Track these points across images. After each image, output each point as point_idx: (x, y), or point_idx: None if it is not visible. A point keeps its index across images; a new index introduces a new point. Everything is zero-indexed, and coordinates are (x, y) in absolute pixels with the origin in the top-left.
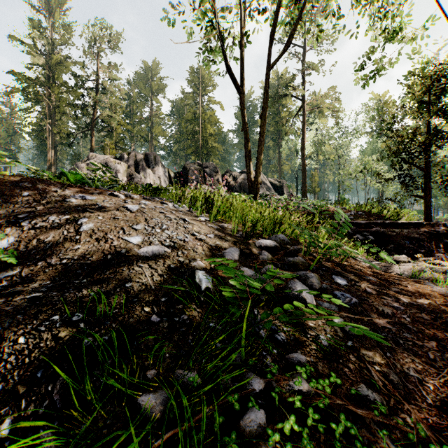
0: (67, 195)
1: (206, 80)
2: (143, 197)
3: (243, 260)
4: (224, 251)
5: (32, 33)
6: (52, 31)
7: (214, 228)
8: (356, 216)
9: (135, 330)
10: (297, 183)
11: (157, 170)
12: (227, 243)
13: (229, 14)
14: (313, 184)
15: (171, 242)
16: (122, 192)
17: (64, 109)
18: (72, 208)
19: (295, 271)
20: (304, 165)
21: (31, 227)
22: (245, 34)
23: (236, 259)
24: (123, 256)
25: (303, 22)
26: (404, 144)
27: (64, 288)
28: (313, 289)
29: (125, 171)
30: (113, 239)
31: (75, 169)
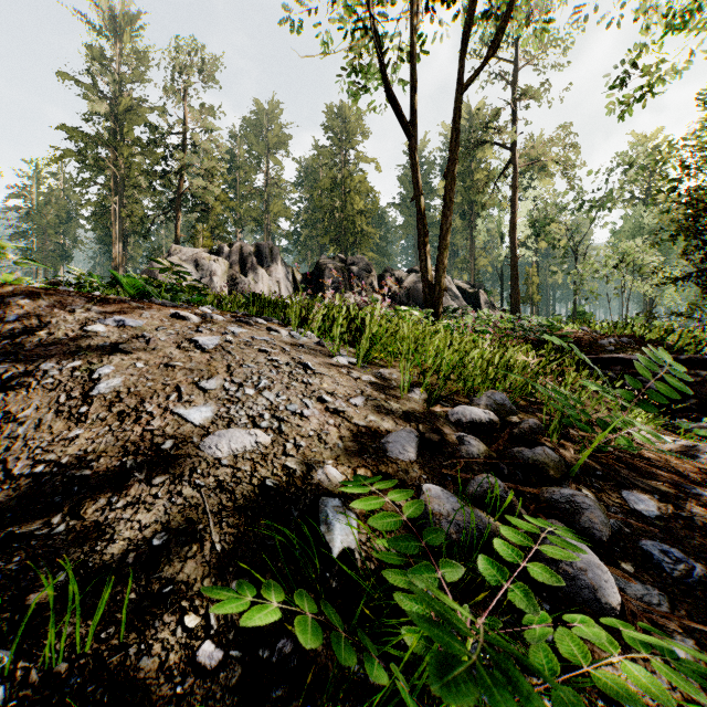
0: (91, 319)
1: (353, 125)
2: (235, 319)
3: (426, 458)
4: (385, 440)
5: (91, 66)
6: (120, 61)
7: (364, 381)
8: (620, 346)
9: (147, 700)
10: (501, 288)
11: (274, 270)
12: (390, 417)
13: (391, 6)
14: (530, 289)
15: (273, 419)
16: (198, 311)
17: (137, 180)
18: (92, 344)
19: (542, 488)
20: (515, 257)
21: (0, 385)
22: (417, 38)
23: (411, 458)
24: (164, 458)
25: (518, 10)
26: (706, 215)
27: (3, 553)
28: (590, 535)
29: (225, 272)
30: (153, 415)
31: (150, 271)
